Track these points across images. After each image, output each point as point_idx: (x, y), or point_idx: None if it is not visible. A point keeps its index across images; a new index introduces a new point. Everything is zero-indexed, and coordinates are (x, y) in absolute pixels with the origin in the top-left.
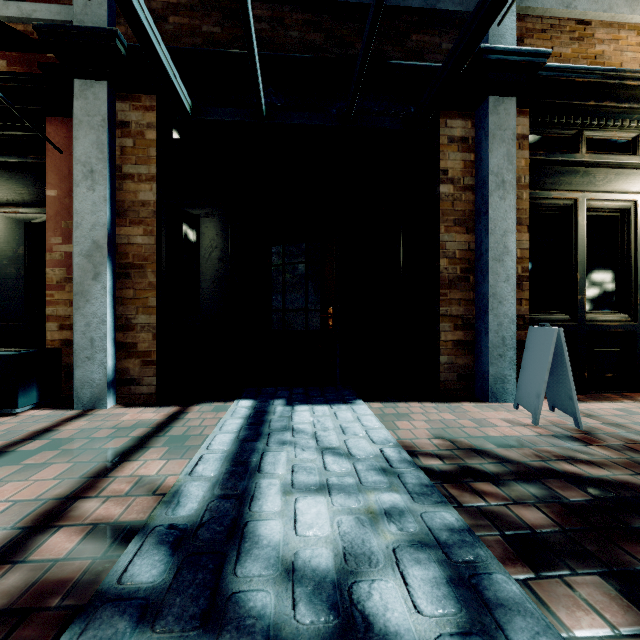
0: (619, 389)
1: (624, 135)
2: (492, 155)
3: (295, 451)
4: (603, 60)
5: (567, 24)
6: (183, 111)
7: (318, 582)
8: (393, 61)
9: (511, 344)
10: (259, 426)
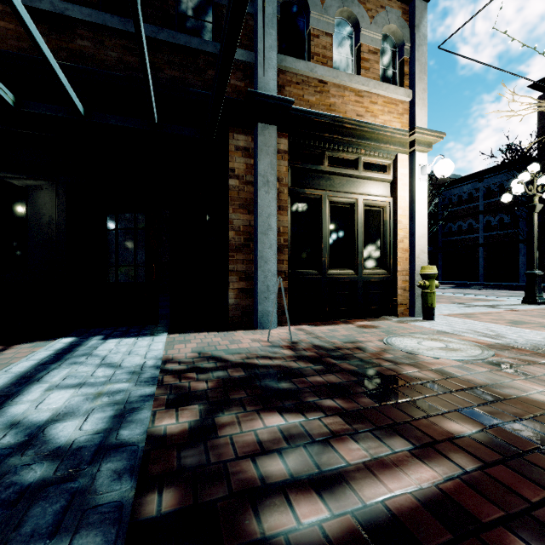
0: (348, 318)
1: (350, 156)
2: (260, 163)
3: (79, 367)
4: (335, 108)
5: (313, 81)
6: (6, 103)
7: (29, 426)
8: (190, 89)
9: (273, 290)
10: (64, 354)
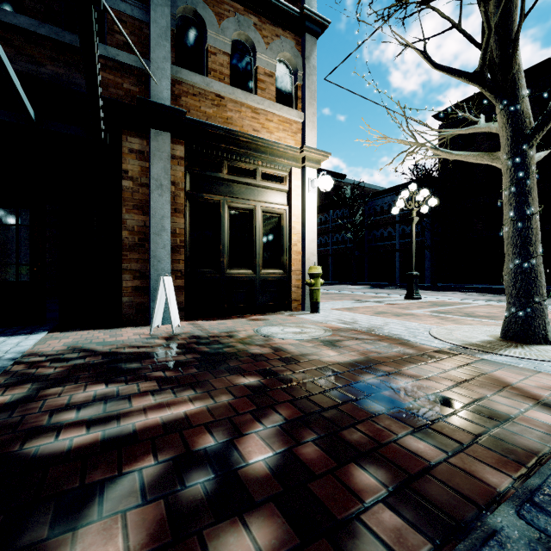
0: (247, 313)
1: (249, 167)
2: (153, 167)
3: None
4: (232, 121)
5: (210, 95)
6: None
7: None
8: (75, 88)
9: None
10: None
